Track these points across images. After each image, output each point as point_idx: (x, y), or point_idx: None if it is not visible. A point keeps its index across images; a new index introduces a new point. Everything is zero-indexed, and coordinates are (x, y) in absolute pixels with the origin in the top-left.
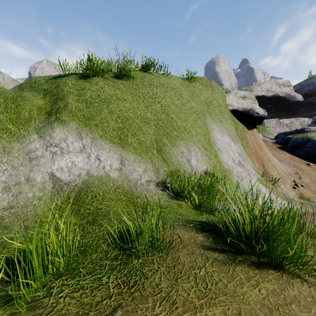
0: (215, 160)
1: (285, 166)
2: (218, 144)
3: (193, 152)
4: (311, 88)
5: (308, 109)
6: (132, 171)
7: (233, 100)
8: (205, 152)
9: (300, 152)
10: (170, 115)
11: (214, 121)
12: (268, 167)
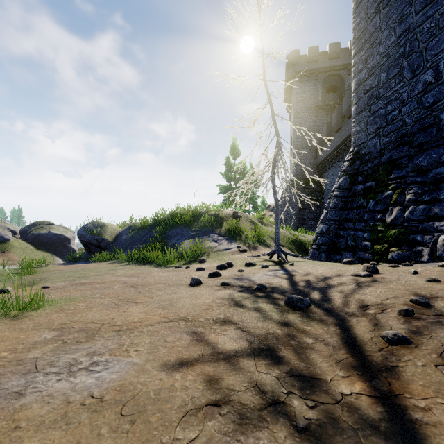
0: None
1: None
2: None
3: None
4: None
5: None
6: None
7: None
8: None
9: None
10: None
11: None
12: None
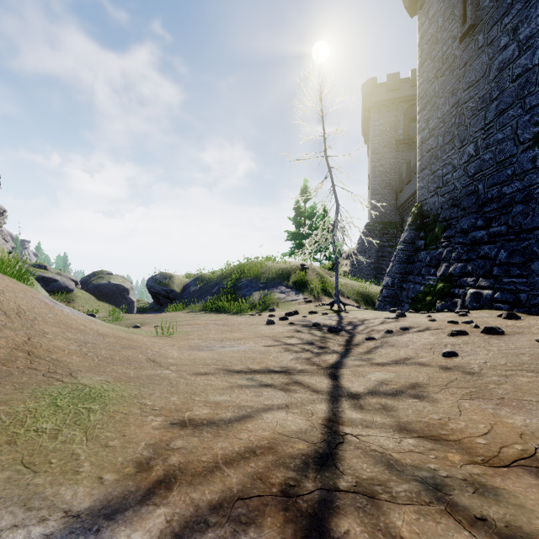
0: None
1: None
2: None
3: None
4: None
5: None
6: None
7: None
8: None
9: None
10: None
11: None
12: None
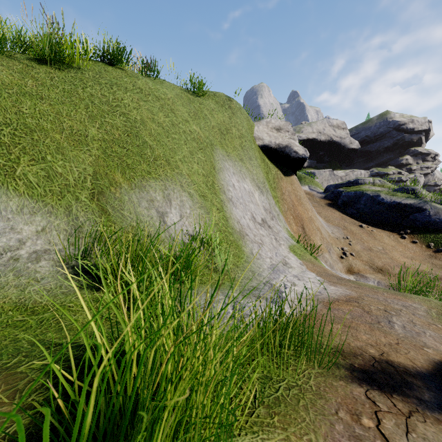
0: (218, 216)
1: (333, 228)
2: (231, 192)
3: (177, 201)
4: (368, 133)
5: (366, 160)
6: (2, 232)
7: (264, 132)
8: (200, 202)
9: (353, 210)
10: (141, 137)
11: (229, 158)
12: (310, 229)
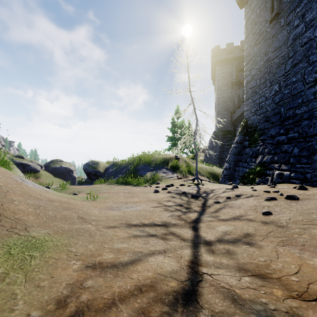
0: None
1: None
2: None
3: None
4: None
5: None
6: None
7: None
8: None
9: None
10: None
11: None
12: None
